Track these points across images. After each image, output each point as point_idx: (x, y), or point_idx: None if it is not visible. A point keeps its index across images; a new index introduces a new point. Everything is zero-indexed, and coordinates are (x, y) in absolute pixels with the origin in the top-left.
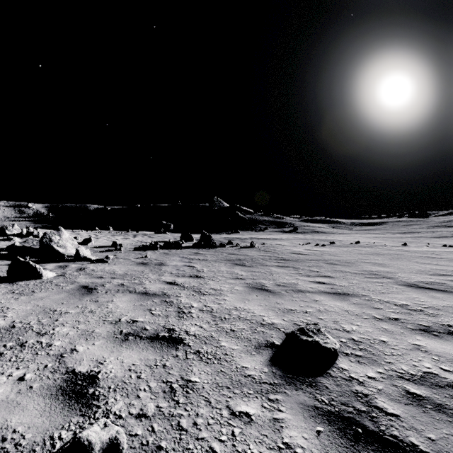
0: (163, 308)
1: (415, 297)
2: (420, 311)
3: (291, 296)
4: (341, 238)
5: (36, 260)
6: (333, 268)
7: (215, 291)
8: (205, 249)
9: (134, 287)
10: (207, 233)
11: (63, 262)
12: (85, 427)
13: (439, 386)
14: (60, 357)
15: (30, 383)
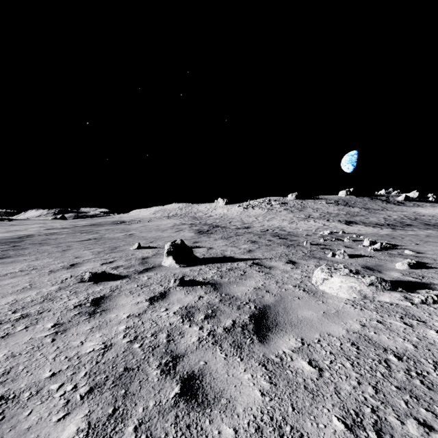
0: None
1: (2, 269)
2: (38, 268)
3: None
4: None
5: None
6: None
7: None
8: None
9: None
10: None
11: None
12: (173, 288)
13: (118, 267)
14: (140, 314)
15: (167, 306)
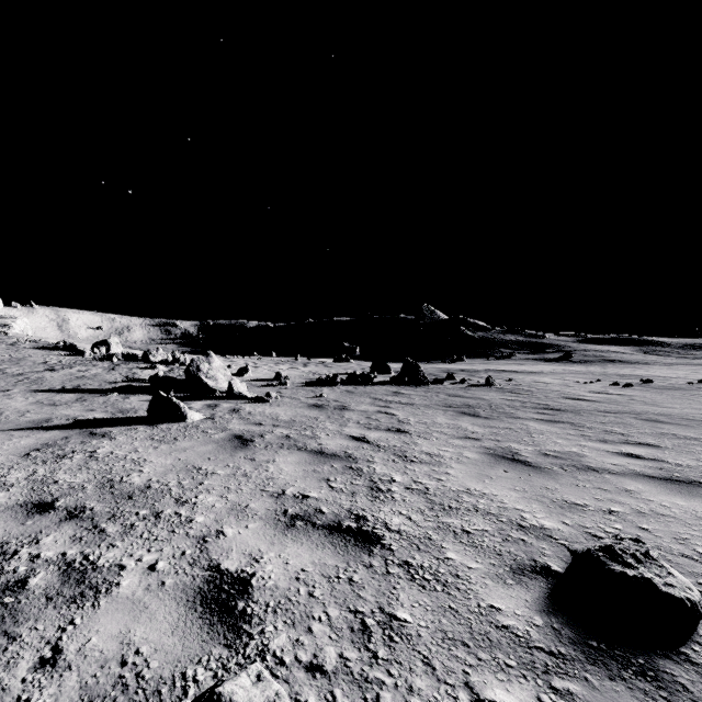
0: (348, 479)
1: None
2: None
3: (573, 477)
4: (665, 373)
5: (181, 396)
6: (655, 429)
7: (430, 458)
8: (410, 387)
9: (305, 441)
10: (413, 362)
11: (213, 400)
12: (230, 668)
13: None
14: (202, 541)
15: (162, 577)
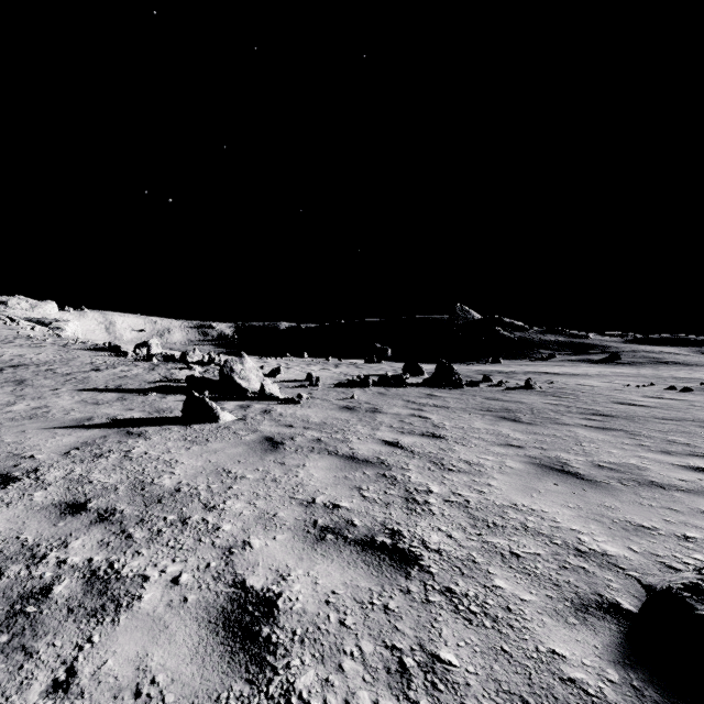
0: (381, 488)
1: None
2: None
3: (635, 493)
4: None
5: (215, 396)
6: None
7: (469, 467)
8: (444, 389)
9: (336, 445)
10: (447, 363)
11: (245, 401)
12: None
13: None
14: (228, 552)
15: (184, 592)
